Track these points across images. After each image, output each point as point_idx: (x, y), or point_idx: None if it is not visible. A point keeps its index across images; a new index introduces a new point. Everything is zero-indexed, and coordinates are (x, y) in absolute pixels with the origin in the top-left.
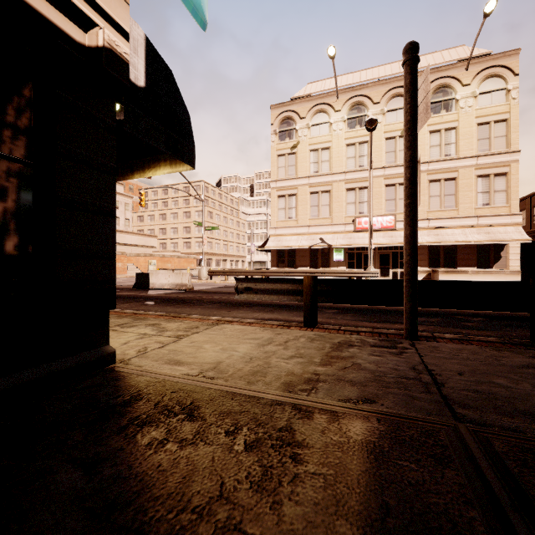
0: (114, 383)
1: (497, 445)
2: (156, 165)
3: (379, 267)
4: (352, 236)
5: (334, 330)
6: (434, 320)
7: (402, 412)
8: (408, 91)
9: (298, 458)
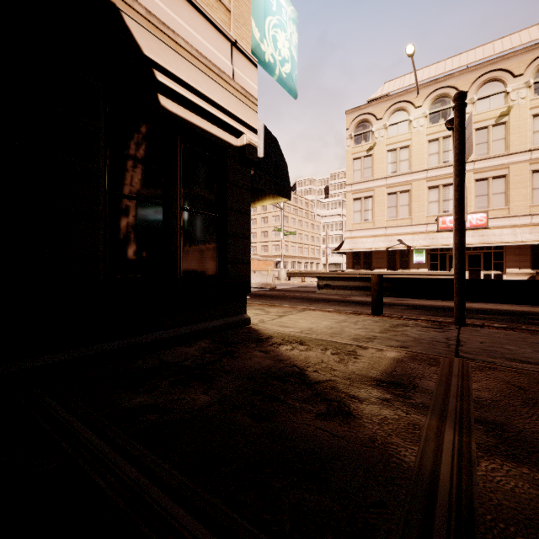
0: (256, 332)
1: (471, 364)
2: (263, 198)
3: (467, 268)
4: (434, 237)
5: (396, 318)
6: (501, 317)
7: (423, 352)
8: (456, 131)
9: (357, 358)
